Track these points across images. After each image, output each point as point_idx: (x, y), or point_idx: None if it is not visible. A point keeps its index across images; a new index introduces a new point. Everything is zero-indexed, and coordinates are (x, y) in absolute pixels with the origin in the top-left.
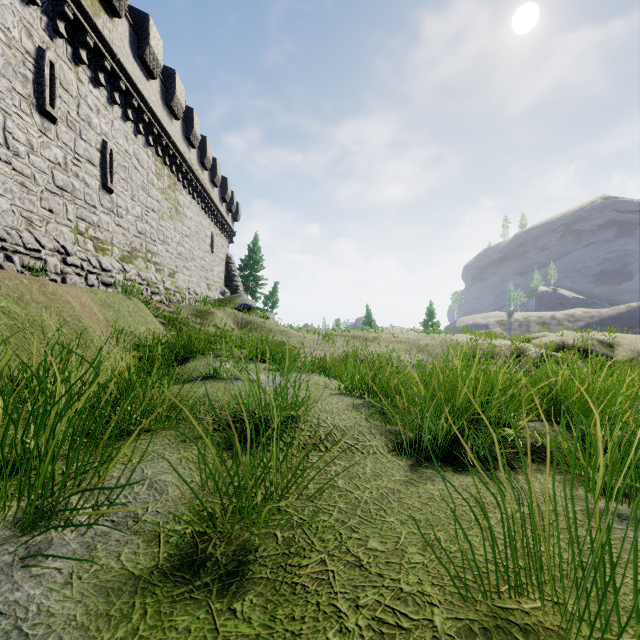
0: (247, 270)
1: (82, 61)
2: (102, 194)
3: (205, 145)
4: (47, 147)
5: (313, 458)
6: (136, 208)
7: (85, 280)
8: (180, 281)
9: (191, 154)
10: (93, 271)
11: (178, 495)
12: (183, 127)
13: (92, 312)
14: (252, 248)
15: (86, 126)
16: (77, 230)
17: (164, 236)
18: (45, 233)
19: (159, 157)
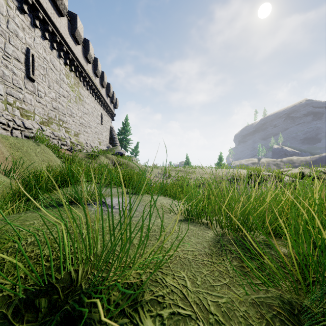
0: (122, 135)
1: None
2: (26, 81)
3: (97, 63)
4: None
5: None
6: (52, 93)
7: (10, 133)
8: (81, 139)
9: (88, 67)
10: (17, 128)
11: None
12: (83, 50)
13: None
14: (124, 123)
15: (14, 36)
16: (6, 101)
17: (71, 112)
18: None
19: (68, 65)
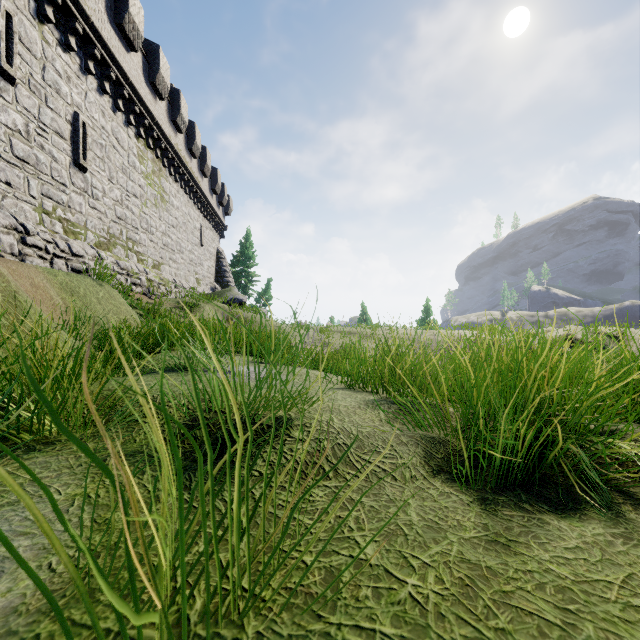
0: (239, 266)
1: (48, 19)
2: (73, 171)
3: (193, 131)
4: (3, 110)
5: (314, 491)
6: (115, 191)
7: (50, 264)
8: (166, 273)
9: (178, 139)
10: (60, 255)
11: (14, 601)
12: (169, 109)
13: (47, 295)
14: (244, 244)
15: (53, 93)
16: (42, 209)
17: (147, 224)
18: (1, 208)
19: (142, 139)
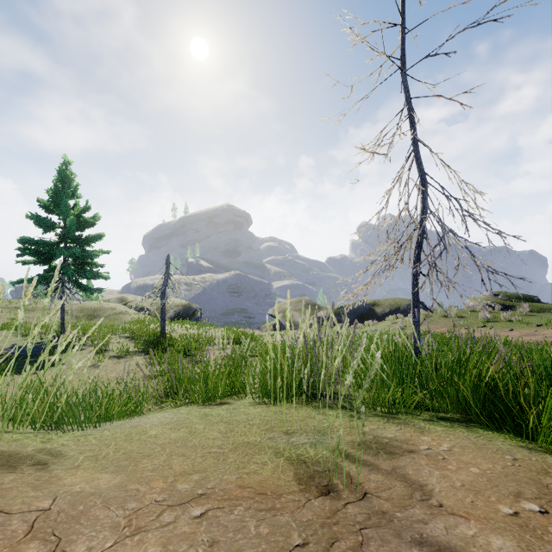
0: None
1: None
2: None
3: None
4: None
5: None
6: None
7: None
8: None
9: None
10: None
11: None
12: None
13: None
14: None
15: None
16: None
17: None
18: None
19: None
